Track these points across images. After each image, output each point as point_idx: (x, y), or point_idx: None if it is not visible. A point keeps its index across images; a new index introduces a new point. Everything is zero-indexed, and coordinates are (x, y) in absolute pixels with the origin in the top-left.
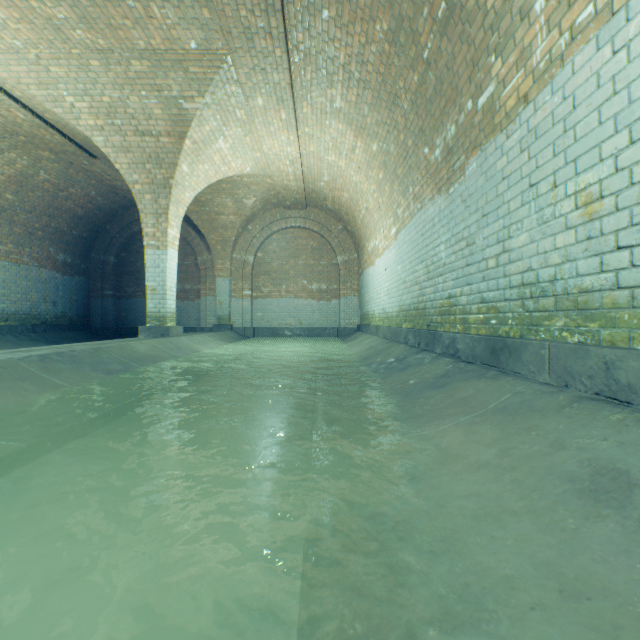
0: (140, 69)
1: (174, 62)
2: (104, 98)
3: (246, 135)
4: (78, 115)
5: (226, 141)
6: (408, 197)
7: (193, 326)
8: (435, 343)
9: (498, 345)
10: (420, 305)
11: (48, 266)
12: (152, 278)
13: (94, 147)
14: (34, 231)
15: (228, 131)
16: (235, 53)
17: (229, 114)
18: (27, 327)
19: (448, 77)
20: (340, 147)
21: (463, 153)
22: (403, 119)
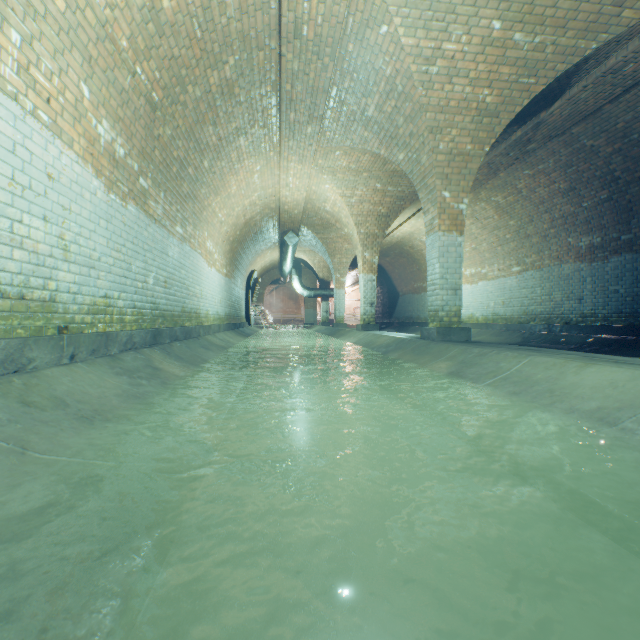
0: None
1: None
2: None
3: None
4: None
5: None
6: None
7: None
8: None
9: None
10: None
11: None
12: None
13: None
14: None
15: None
16: None
17: None
18: None
19: None
20: None
21: None
22: None
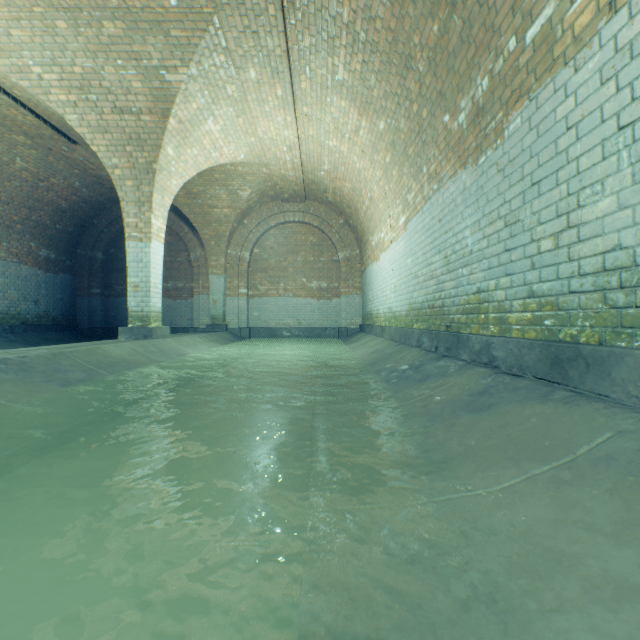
0: (114, 32)
1: (152, 23)
2: (75, 68)
3: (238, 116)
4: (47, 89)
5: (216, 122)
6: (421, 179)
7: (186, 326)
8: (460, 348)
9: (565, 354)
10: (437, 302)
11: (29, 262)
12: (134, 273)
13: (72, 130)
14: (12, 224)
15: (218, 110)
16: (222, 11)
17: (218, 90)
18: (4, 327)
19: (480, 16)
20: (342, 129)
21: (501, 109)
22: (417, 85)
